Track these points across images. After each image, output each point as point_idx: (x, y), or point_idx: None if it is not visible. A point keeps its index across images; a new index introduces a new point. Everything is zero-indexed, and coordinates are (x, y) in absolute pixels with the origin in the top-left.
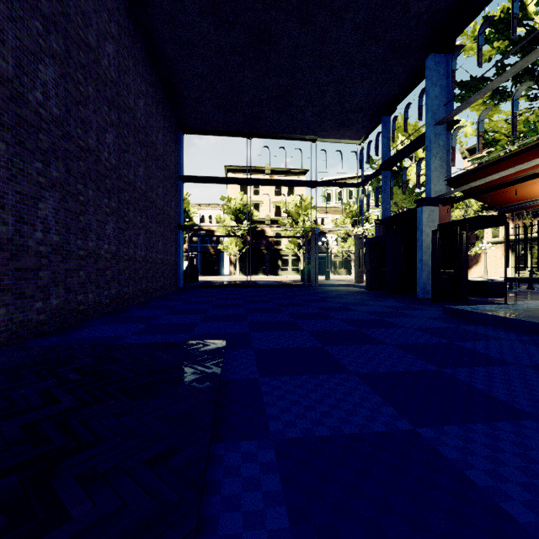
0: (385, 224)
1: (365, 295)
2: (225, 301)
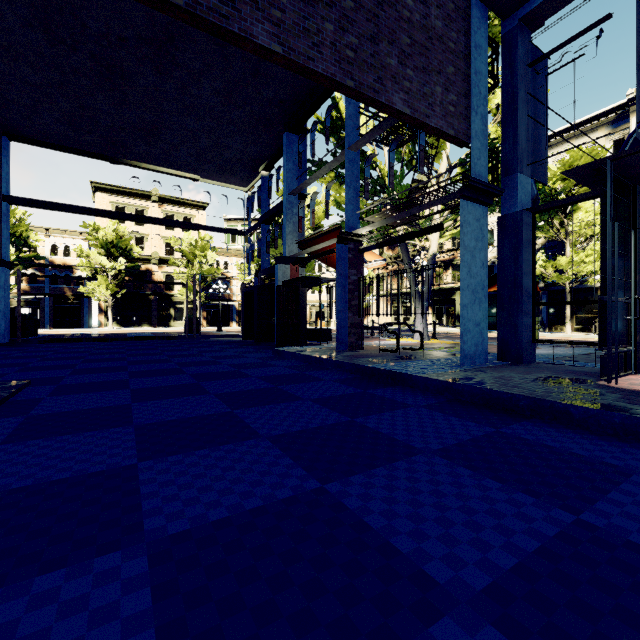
0: (262, 276)
1: (238, 344)
2: (64, 354)
